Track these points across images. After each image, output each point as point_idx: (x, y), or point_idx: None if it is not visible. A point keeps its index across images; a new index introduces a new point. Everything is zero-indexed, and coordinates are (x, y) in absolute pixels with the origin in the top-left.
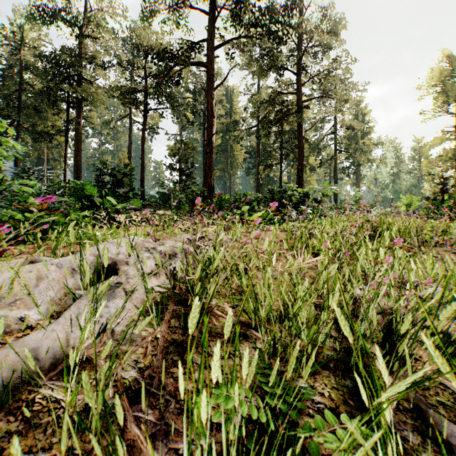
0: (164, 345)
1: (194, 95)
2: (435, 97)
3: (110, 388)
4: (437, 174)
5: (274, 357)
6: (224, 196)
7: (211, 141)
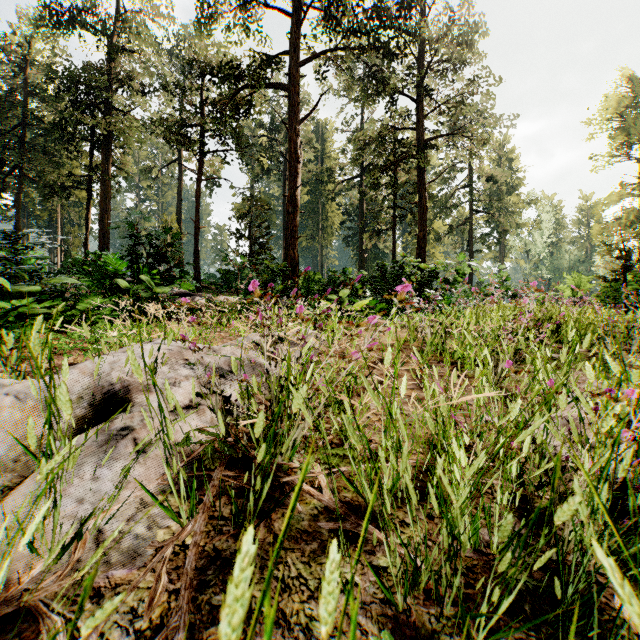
0: (197, 563)
1: (271, 132)
2: (611, 136)
3: None
4: (616, 244)
5: (413, 588)
6: (314, 275)
7: (294, 196)
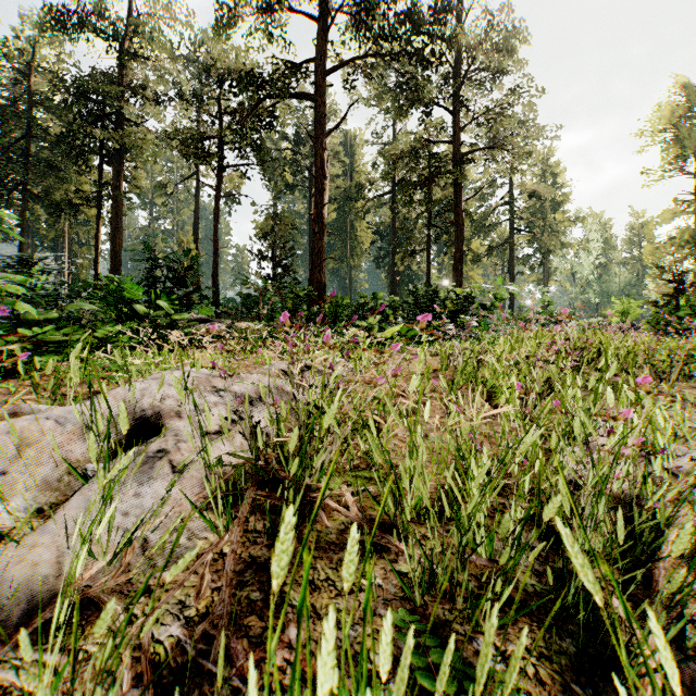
0: (235, 568)
1: (296, 145)
2: (664, 149)
3: (116, 686)
4: (668, 266)
5: (431, 590)
6: (342, 299)
7: (321, 215)
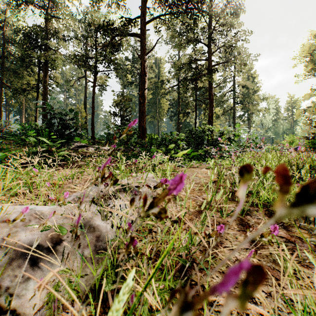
0: None
1: (132, 62)
2: (306, 65)
3: None
4: (314, 119)
5: None
6: (154, 135)
7: (144, 94)
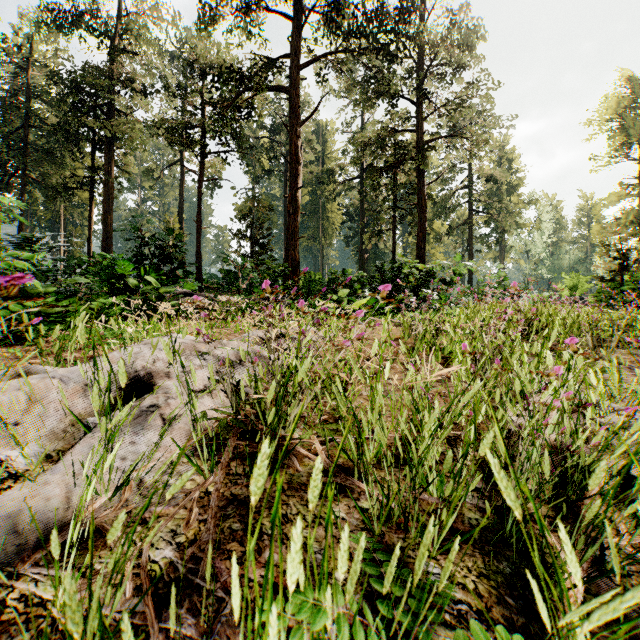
0: (218, 504)
1: (272, 134)
2: (611, 137)
3: (122, 589)
4: (614, 244)
5: (388, 523)
6: (314, 275)
7: (295, 198)
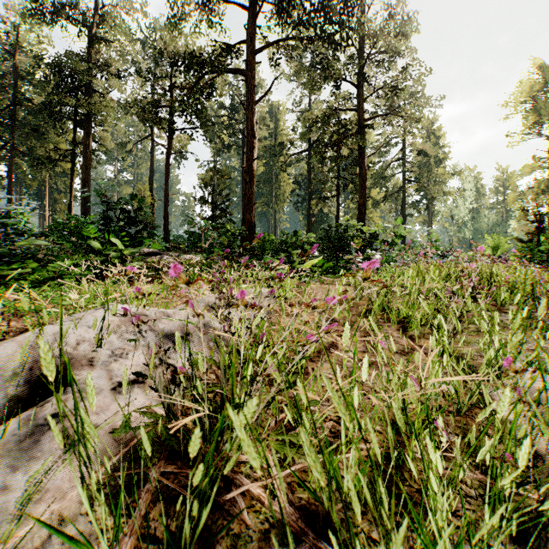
0: None
1: (231, 113)
2: (525, 117)
3: None
4: (531, 209)
5: None
6: (268, 236)
7: (251, 168)
